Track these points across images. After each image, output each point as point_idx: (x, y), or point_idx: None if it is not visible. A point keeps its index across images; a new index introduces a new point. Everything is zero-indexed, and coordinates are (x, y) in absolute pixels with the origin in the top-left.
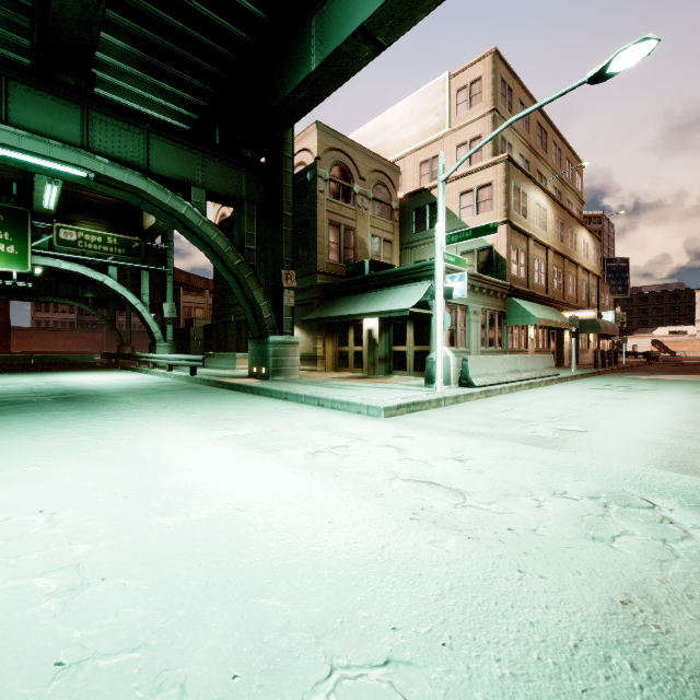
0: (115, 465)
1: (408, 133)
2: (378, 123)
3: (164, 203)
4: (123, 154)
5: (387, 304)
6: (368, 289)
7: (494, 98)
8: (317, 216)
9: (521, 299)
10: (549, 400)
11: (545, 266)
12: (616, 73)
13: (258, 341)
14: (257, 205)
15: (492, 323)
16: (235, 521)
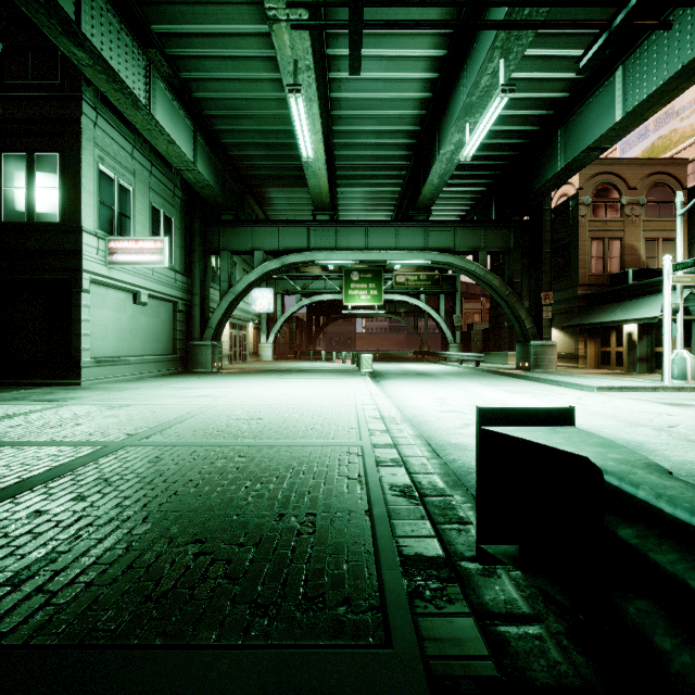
0: (461, 390)
1: None
2: (664, 112)
3: (463, 267)
4: (442, 245)
5: (641, 312)
6: (627, 297)
7: None
8: (578, 237)
9: None
10: None
11: None
12: None
13: (522, 344)
14: (521, 251)
15: None
16: (501, 400)
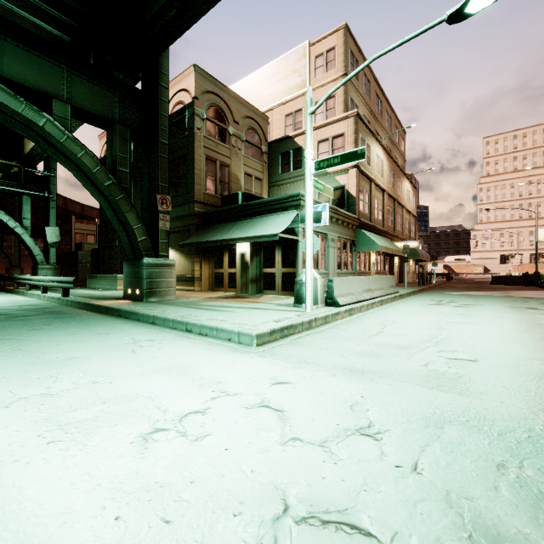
0: None
1: (275, 90)
2: (250, 79)
3: (16, 112)
4: None
5: (258, 230)
6: (241, 217)
7: (346, 65)
8: (195, 150)
9: (366, 230)
10: (408, 318)
11: (382, 205)
12: (471, 15)
13: (132, 263)
14: (131, 128)
15: (345, 249)
16: None
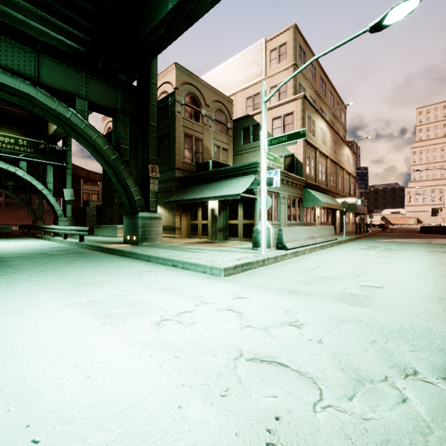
0: None
1: (238, 78)
2: (218, 70)
3: (52, 108)
4: (15, 67)
5: (225, 191)
6: (211, 180)
7: (295, 57)
8: (176, 129)
9: (311, 189)
10: (340, 259)
11: (325, 169)
12: (388, 25)
13: (131, 217)
14: (129, 116)
15: (294, 205)
16: None
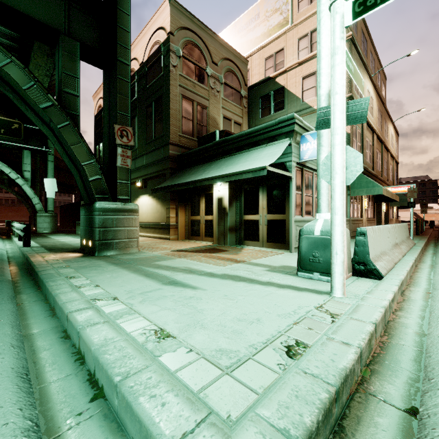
0: None
1: (255, 35)
2: (229, 30)
3: None
4: None
5: (238, 166)
6: (218, 155)
7: None
8: (170, 88)
9: None
10: None
11: (371, 147)
12: None
13: (86, 209)
14: (80, 41)
15: None
16: None
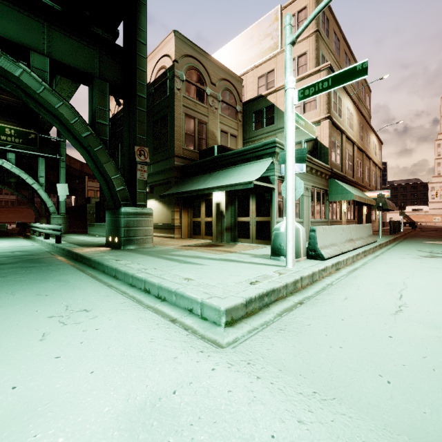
0: None
1: (249, 55)
2: (226, 49)
3: None
4: None
5: (233, 179)
6: (216, 168)
7: (317, 22)
8: (175, 109)
9: (338, 180)
10: (420, 279)
11: (352, 157)
12: None
13: (112, 212)
14: (109, 82)
15: (318, 198)
16: None
